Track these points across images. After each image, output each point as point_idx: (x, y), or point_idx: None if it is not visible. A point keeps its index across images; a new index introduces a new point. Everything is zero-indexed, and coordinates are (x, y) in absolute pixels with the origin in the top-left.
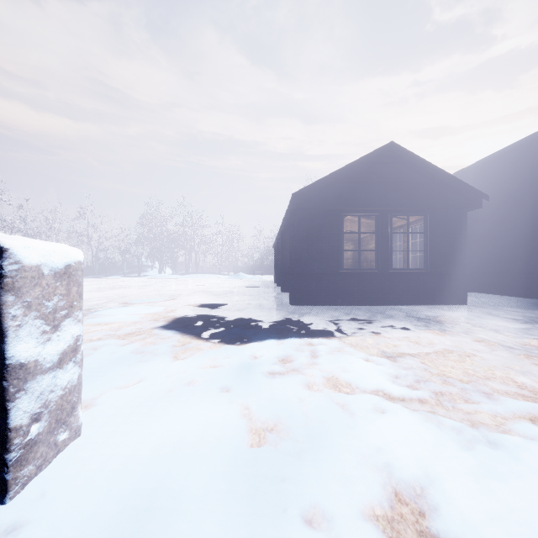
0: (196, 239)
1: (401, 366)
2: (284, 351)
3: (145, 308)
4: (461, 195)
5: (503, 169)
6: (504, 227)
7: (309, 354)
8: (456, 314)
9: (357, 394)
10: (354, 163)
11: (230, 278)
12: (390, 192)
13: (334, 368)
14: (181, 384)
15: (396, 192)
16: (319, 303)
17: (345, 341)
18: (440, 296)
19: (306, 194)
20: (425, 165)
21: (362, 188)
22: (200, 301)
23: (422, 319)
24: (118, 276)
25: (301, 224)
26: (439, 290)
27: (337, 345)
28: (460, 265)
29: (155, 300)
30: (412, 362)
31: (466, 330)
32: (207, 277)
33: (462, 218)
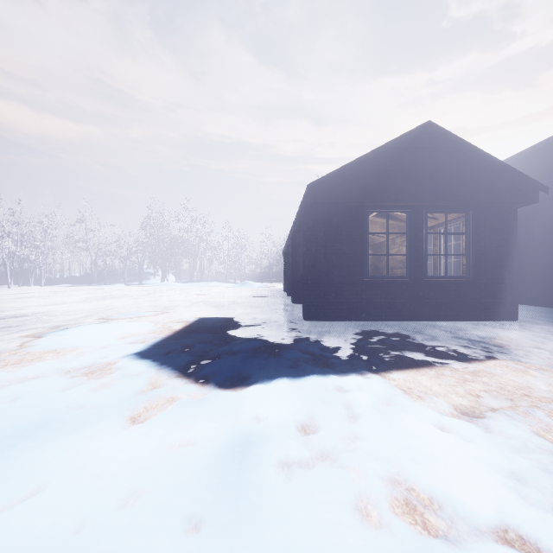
0: (201, 245)
1: (508, 447)
2: (303, 407)
3: (125, 325)
4: (514, 187)
5: (550, 161)
6: (551, 228)
7: (344, 413)
8: (514, 334)
9: (470, 547)
10: (383, 147)
11: (236, 286)
12: (426, 184)
13: (395, 453)
14: (108, 505)
15: (433, 183)
16: (339, 318)
17: (390, 383)
18: (486, 310)
19: (324, 186)
20: (470, 149)
21: (392, 179)
22: (197, 314)
23: (475, 341)
24: (119, 284)
25: (317, 223)
26: (484, 302)
27: (382, 394)
28: (509, 272)
29: (143, 314)
30: (520, 435)
31: (549, 362)
32: (212, 286)
33: (512, 215)
